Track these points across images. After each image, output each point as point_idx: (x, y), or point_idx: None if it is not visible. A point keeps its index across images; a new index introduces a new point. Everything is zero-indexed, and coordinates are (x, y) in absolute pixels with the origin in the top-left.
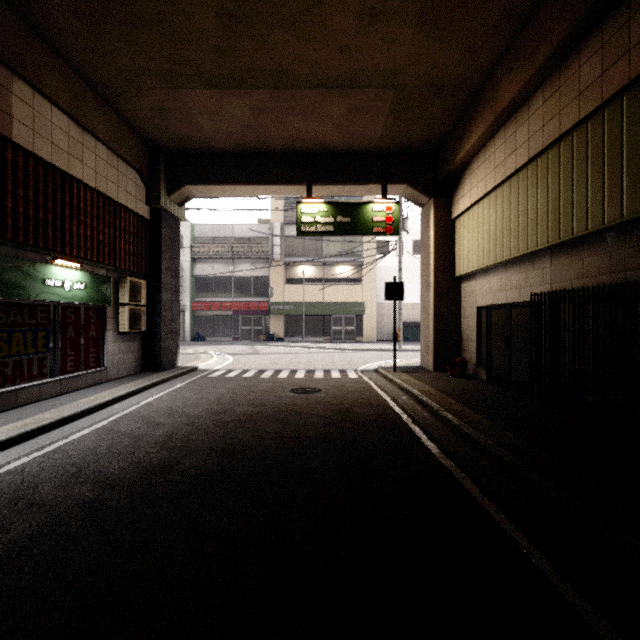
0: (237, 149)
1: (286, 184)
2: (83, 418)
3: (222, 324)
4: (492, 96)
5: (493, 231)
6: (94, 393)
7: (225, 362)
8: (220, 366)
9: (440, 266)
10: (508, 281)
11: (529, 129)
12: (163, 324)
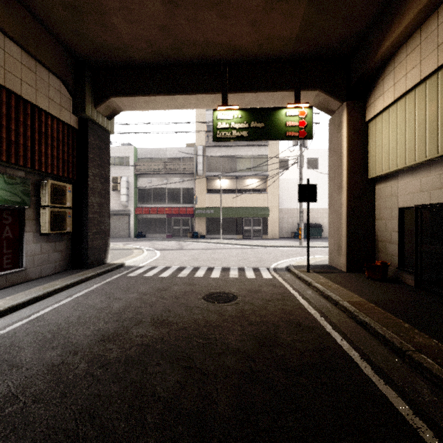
0: (156, 60)
1: (203, 93)
2: None
3: (158, 224)
4: None
5: (432, 120)
6: None
7: (152, 258)
8: (146, 262)
9: (353, 168)
10: None
11: None
12: (90, 225)
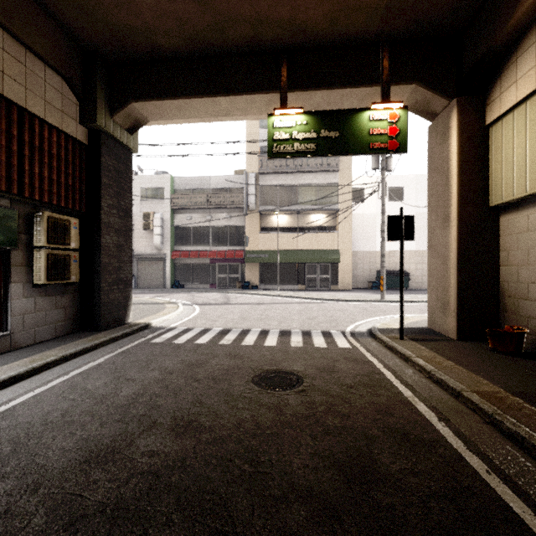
0: (191, 49)
1: (254, 93)
2: None
3: (200, 272)
4: None
5: None
6: None
7: (188, 315)
8: (179, 322)
9: (468, 192)
10: None
11: None
12: (104, 273)
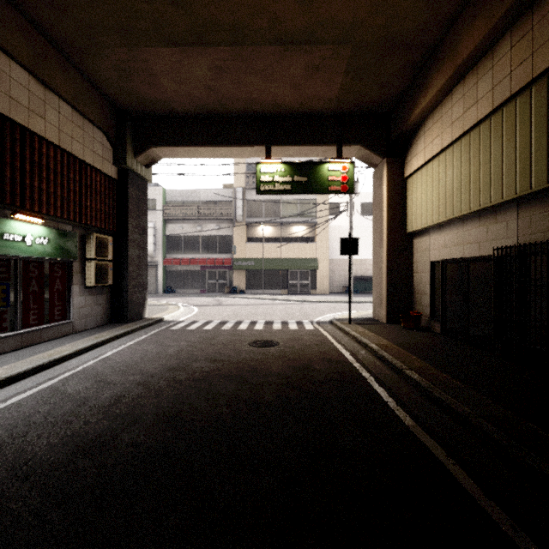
0: (199, 112)
1: (246, 145)
2: (34, 375)
3: (191, 278)
4: (452, 48)
5: (450, 186)
6: (55, 346)
7: (190, 313)
8: (185, 317)
9: (393, 223)
10: (466, 235)
11: (493, 78)
12: (130, 278)
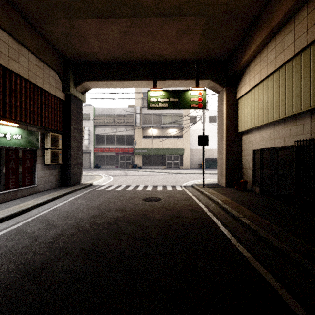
0: (113, 60)
1: (141, 80)
2: (8, 220)
3: (110, 159)
4: (268, 17)
5: (266, 103)
6: (25, 201)
7: (108, 180)
8: (105, 183)
9: (230, 126)
10: (276, 133)
11: (295, 34)
12: (72, 159)
